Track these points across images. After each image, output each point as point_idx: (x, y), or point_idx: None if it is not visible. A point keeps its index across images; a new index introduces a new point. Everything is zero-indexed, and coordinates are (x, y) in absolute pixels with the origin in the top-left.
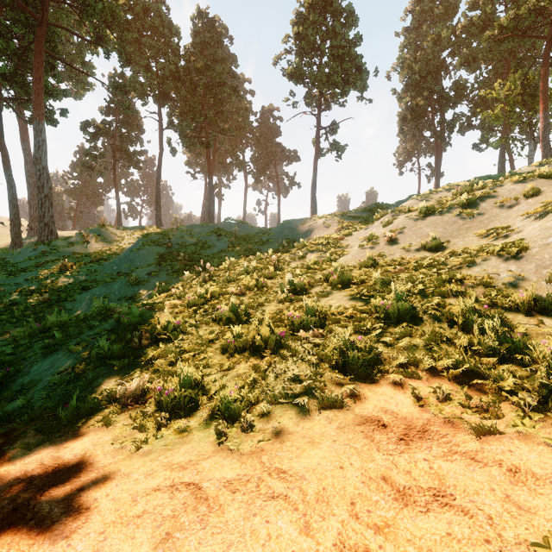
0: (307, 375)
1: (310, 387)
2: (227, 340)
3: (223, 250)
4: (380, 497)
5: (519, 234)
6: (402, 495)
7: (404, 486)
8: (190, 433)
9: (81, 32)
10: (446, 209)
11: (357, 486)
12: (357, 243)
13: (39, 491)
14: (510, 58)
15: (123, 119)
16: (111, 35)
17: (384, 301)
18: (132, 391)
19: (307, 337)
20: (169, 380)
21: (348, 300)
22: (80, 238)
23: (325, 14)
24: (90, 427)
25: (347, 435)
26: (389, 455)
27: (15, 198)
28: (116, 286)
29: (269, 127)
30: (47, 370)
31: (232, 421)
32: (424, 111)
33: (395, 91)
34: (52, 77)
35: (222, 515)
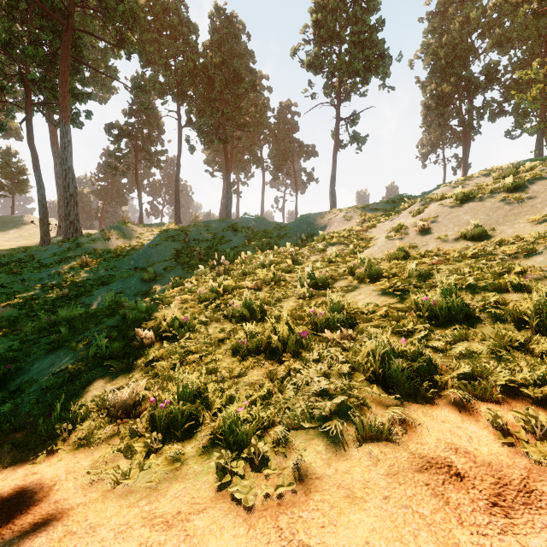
0: (337, 389)
1: (341, 406)
2: (238, 340)
3: (240, 245)
4: None
5: None
6: None
7: None
8: (184, 465)
9: (105, 38)
10: (487, 194)
11: None
12: (383, 235)
13: None
14: None
15: (145, 120)
16: (133, 38)
17: (427, 296)
18: (123, 400)
19: (333, 338)
20: (168, 388)
21: (379, 295)
22: (102, 235)
23: None
24: (70, 445)
25: (404, 488)
26: (482, 537)
27: (43, 198)
28: (133, 281)
29: (287, 122)
30: (46, 369)
31: (239, 450)
32: (451, 99)
33: (418, 79)
34: (77, 81)
35: None
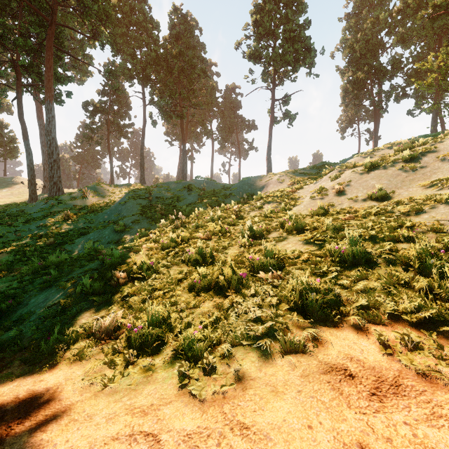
0: (268, 316)
1: (271, 329)
2: (193, 280)
3: (194, 202)
4: None
5: None
6: None
7: None
8: (154, 372)
9: (83, 31)
10: (389, 163)
11: None
12: (308, 195)
13: (6, 429)
14: (442, 33)
15: (115, 99)
16: (105, 32)
17: (338, 245)
18: (106, 326)
19: (266, 278)
20: (140, 317)
21: (303, 244)
22: (81, 194)
23: (279, 3)
24: (66, 360)
25: (312, 385)
26: (362, 414)
27: (31, 163)
28: (107, 232)
29: (232, 101)
30: (41, 303)
31: (195, 361)
32: (364, 84)
33: (338, 68)
34: (60, 66)
35: None
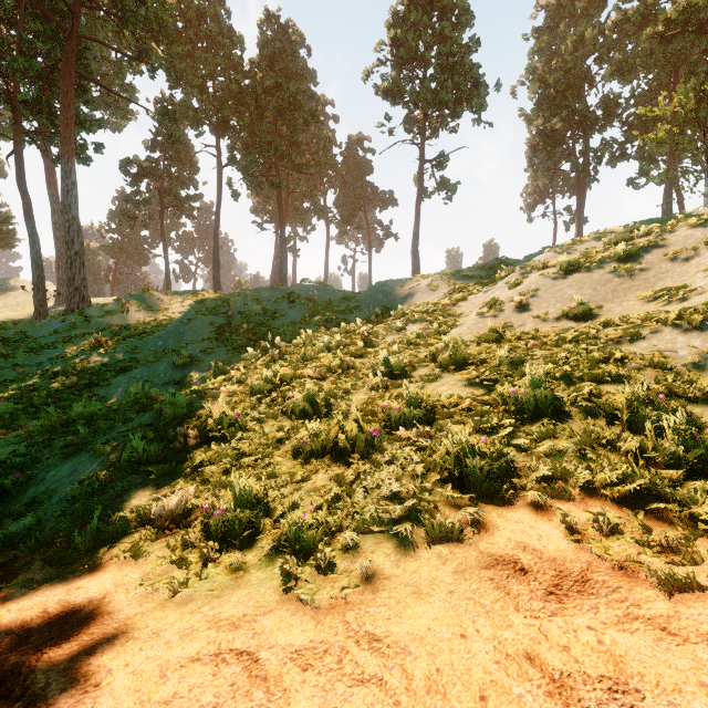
0: (410, 492)
1: (414, 509)
2: (300, 440)
3: (298, 320)
4: (525, 688)
5: (702, 295)
6: (559, 687)
7: (560, 672)
8: (246, 572)
9: (121, 46)
10: (596, 263)
11: (488, 669)
12: (474, 310)
13: (36, 653)
14: (679, 63)
15: (173, 155)
16: (158, 49)
17: (515, 388)
18: (171, 509)
19: (409, 437)
20: (221, 495)
21: (465, 386)
22: (118, 306)
23: (431, 12)
24: (114, 559)
25: (469, 583)
26: (534, 619)
27: (38, 257)
28: (162, 367)
29: (358, 162)
30: (67, 477)
31: (305, 556)
32: (562, 137)
33: (523, 112)
34: (84, 103)
35: (286, 707)
